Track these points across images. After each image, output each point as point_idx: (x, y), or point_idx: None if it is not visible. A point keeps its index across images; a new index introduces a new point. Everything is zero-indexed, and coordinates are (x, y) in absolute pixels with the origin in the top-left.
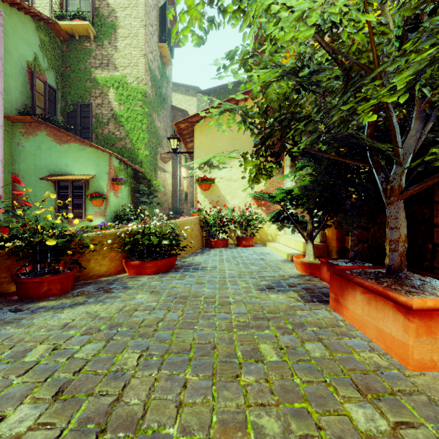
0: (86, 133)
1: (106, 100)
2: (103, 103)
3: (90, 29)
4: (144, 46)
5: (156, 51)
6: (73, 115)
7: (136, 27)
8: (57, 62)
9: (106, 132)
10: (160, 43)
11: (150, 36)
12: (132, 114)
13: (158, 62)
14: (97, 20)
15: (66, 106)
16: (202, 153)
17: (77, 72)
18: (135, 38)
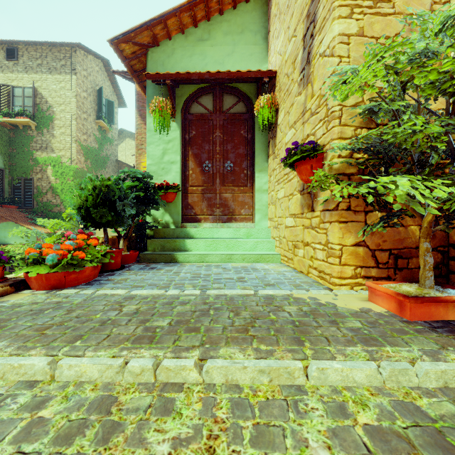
0: (29, 200)
1: (45, 175)
2: (43, 177)
3: (31, 123)
4: (75, 134)
5: (92, 128)
6: (18, 187)
7: (69, 119)
8: (5, 147)
9: (45, 200)
10: (97, 120)
11: (84, 121)
12: (65, 187)
13: (95, 136)
14: (38, 114)
15: (12, 180)
16: (101, 231)
17: (22, 153)
18: (68, 127)
